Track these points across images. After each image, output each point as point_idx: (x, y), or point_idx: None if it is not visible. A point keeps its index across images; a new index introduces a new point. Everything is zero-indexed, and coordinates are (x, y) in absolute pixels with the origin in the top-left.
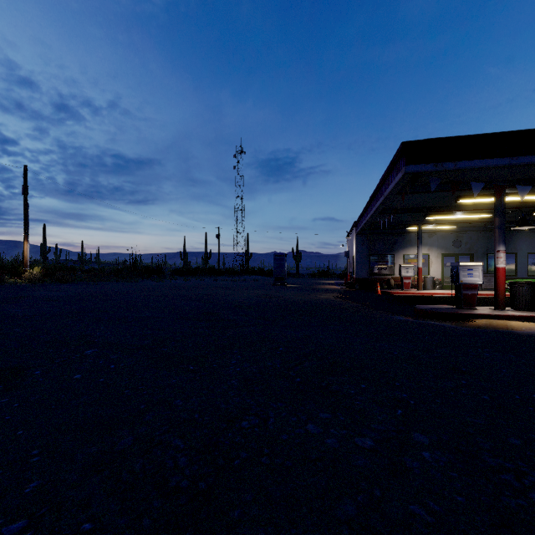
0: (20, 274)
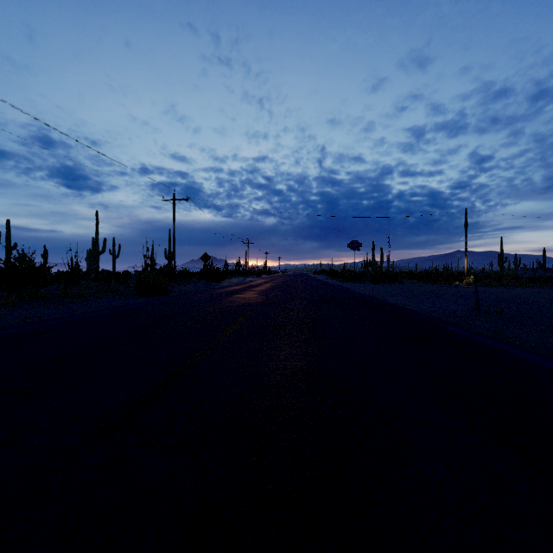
0: (462, 280)
